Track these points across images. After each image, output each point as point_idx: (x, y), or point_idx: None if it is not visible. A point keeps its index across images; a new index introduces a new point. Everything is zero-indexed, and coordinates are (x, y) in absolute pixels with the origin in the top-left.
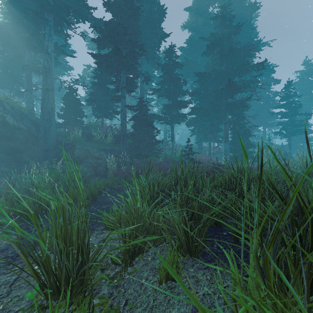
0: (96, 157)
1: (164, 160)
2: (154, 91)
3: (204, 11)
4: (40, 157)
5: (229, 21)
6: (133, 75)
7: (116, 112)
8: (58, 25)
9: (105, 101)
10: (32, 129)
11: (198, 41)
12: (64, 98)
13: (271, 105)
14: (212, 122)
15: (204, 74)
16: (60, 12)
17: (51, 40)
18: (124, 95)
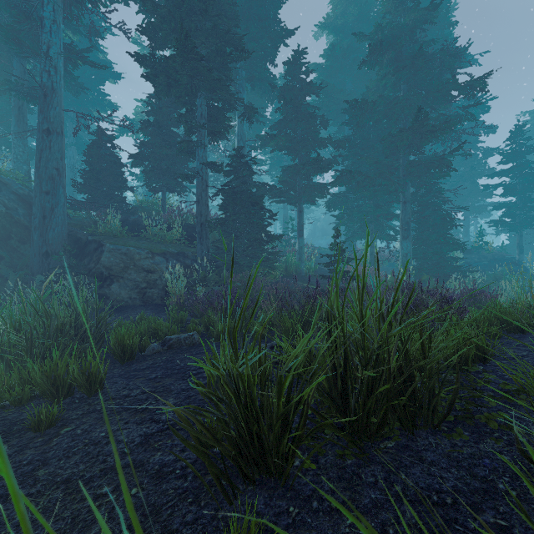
0: (145, 269)
1: (284, 274)
2: (265, 141)
3: None
4: (33, 268)
5: None
6: (222, 104)
7: (187, 177)
8: (74, 5)
9: (168, 159)
10: (18, 211)
11: (348, 52)
12: (89, 152)
13: (480, 173)
14: (376, 200)
15: (364, 104)
16: None
17: (56, 32)
18: (204, 141)
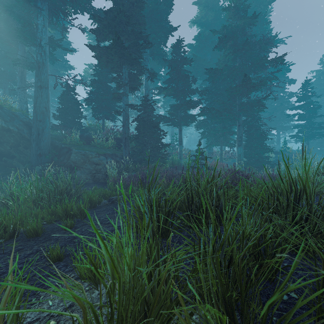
0: (95, 163)
1: (171, 166)
2: (160, 90)
3: (214, 4)
4: (32, 162)
5: (243, 11)
6: (136, 71)
7: (118, 112)
8: (54, 16)
9: (106, 101)
10: (24, 131)
11: (208, 37)
12: (61, 97)
13: (286, 107)
14: (223, 124)
15: (216, 70)
16: (55, 0)
17: (44, 31)
18: (127, 92)
